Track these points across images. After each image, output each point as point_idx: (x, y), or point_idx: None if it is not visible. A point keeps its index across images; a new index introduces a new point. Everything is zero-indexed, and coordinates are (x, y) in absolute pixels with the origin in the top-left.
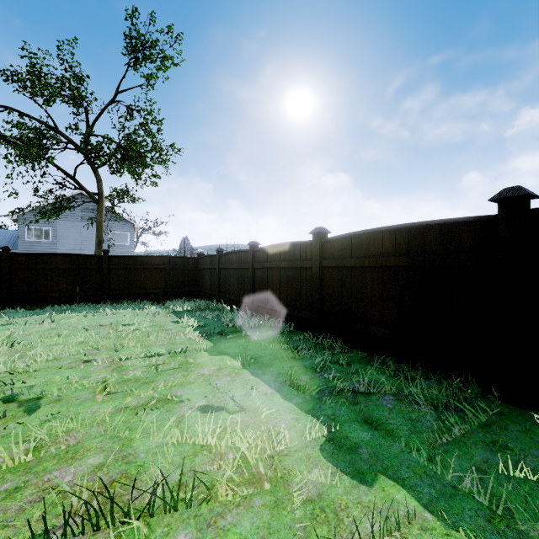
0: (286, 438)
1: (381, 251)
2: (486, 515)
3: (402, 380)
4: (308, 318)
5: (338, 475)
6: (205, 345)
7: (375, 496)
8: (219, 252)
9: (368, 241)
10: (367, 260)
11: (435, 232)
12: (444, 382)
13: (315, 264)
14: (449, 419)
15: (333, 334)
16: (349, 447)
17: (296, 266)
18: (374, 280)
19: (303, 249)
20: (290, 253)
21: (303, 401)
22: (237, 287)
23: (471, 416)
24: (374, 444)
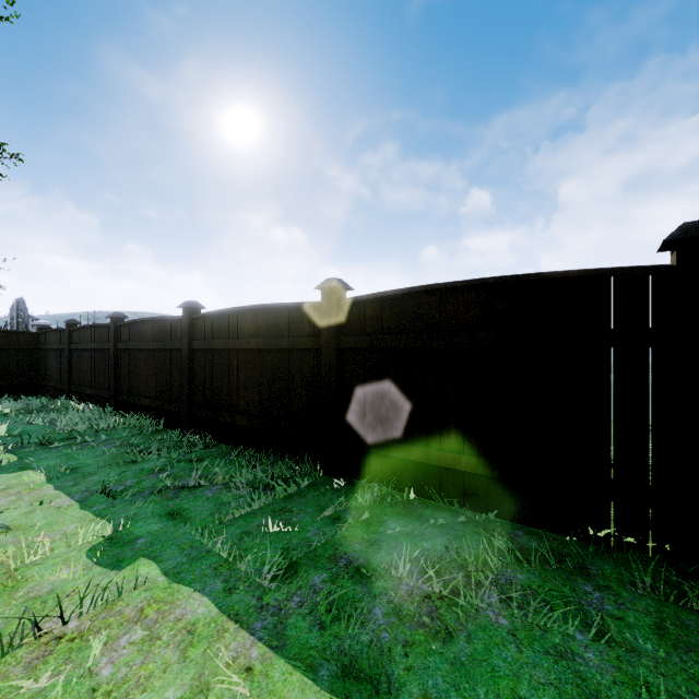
0: (46, 547)
1: (245, 332)
2: (218, 565)
3: (237, 467)
4: (179, 412)
5: (91, 568)
6: (3, 461)
7: (119, 576)
8: (70, 325)
9: (235, 320)
10: (233, 342)
11: (286, 314)
12: (279, 464)
13: (184, 346)
14: (260, 497)
15: (204, 429)
16: (128, 541)
17: (166, 348)
18: (240, 364)
19: (174, 327)
20: (160, 330)
21: (108, 507)
22: (95, 376)
23: (279, 490)
24: (160, 533)
